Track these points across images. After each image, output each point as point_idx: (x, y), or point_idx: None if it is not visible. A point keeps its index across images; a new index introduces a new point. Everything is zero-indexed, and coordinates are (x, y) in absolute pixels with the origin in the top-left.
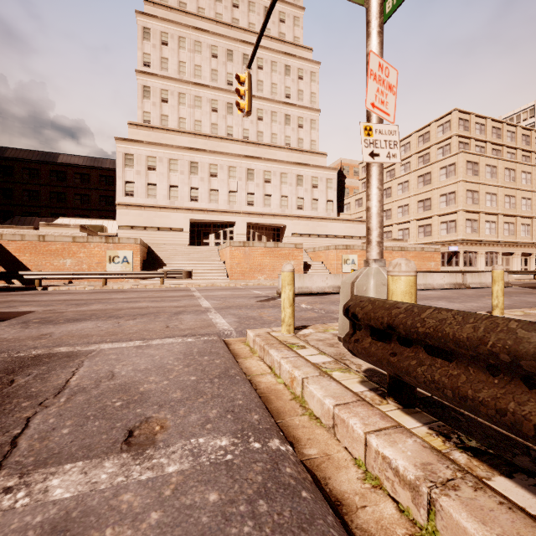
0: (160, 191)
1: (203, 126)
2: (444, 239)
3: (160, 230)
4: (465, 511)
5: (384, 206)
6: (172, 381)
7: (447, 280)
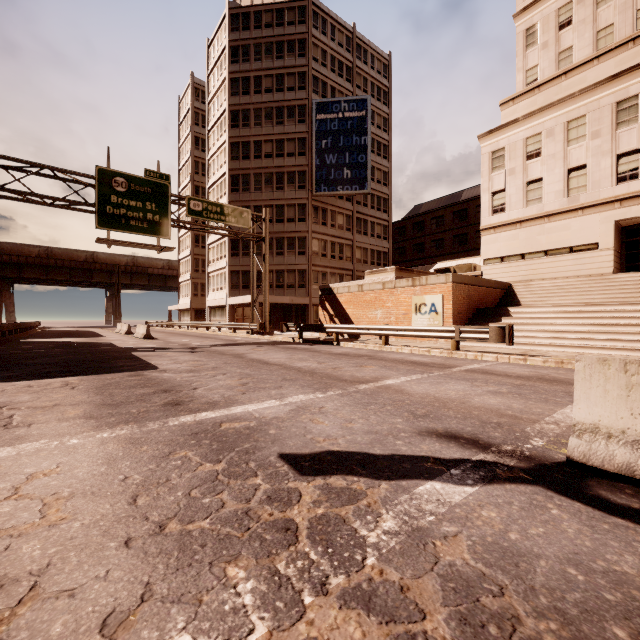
0: (548, 187)
1: None
2: None
3: (548, 255)
4: None
5: None
6: None
7: None
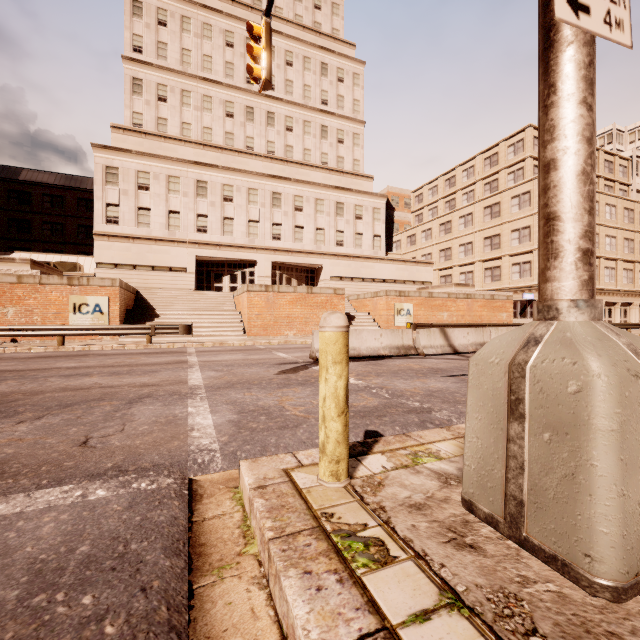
0: (155, 218)
1: (214, 134)
2: (516, 285)
3: (155, 270)
4: None
5: (443, 244)
6: None
7: None
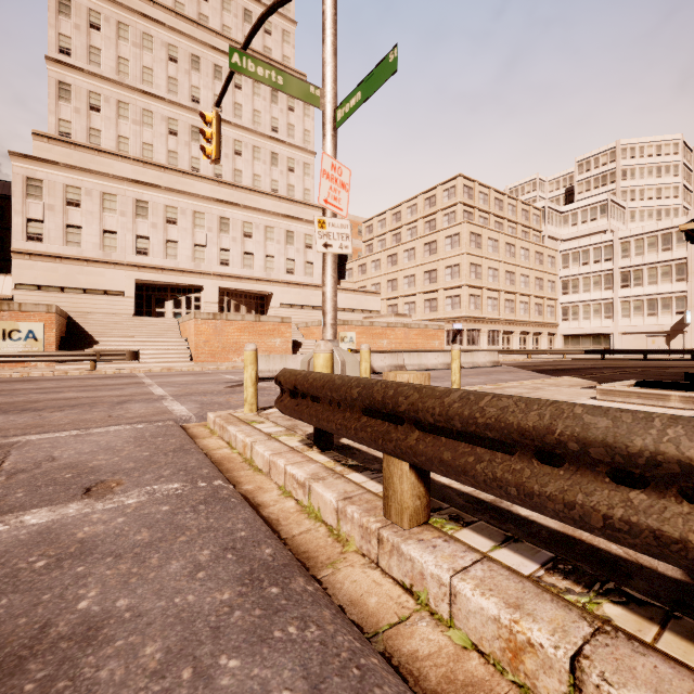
0: (87, 237)
1: (155, 152)
2: (449, 316)
3: (87, 293)
4: (322, 486)
5: (390, 275)
6: (124, 457)
7: (441, 360)
